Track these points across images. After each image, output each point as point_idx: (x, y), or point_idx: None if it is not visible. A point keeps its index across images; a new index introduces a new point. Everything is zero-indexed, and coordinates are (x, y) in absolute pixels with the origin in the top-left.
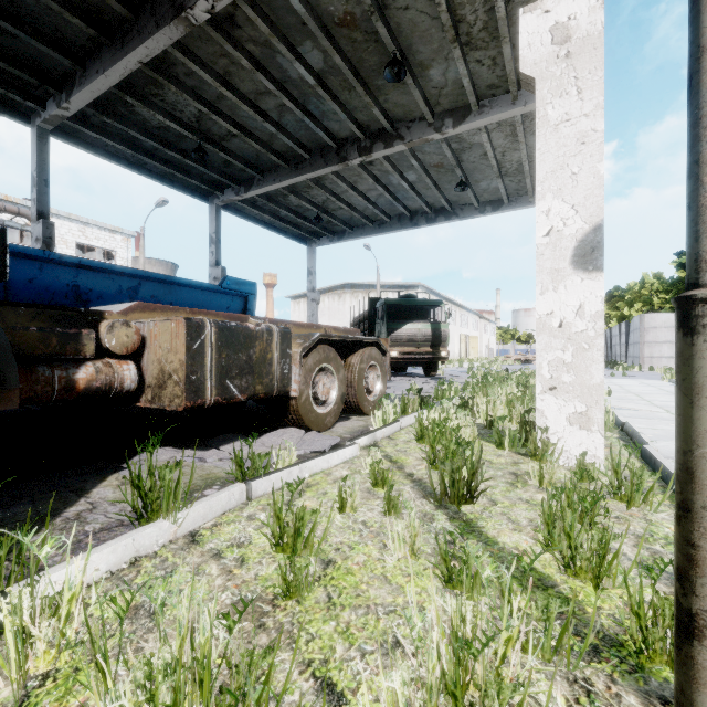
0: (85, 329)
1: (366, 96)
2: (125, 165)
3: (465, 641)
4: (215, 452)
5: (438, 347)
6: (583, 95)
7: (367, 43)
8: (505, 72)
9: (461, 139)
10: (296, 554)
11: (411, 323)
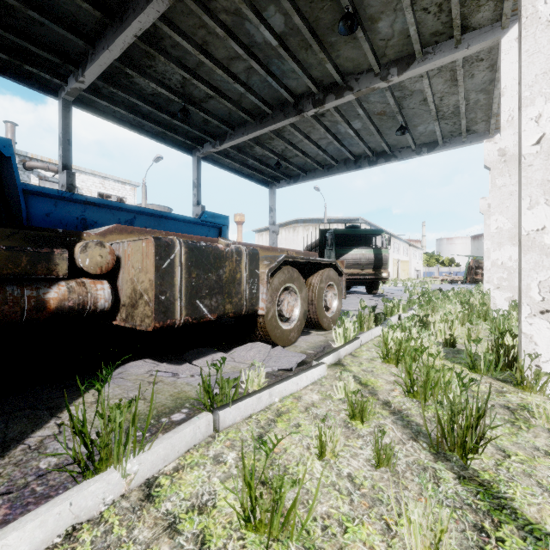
0: (58, 249)
1: (320, 53)
2: (128, 127)
3: None
4: (188, 367)
5: (379, 269)
6: None
7: (323, 2)
8: (449, 18)
9: (403, 87)
10: None
11: (356, 249)
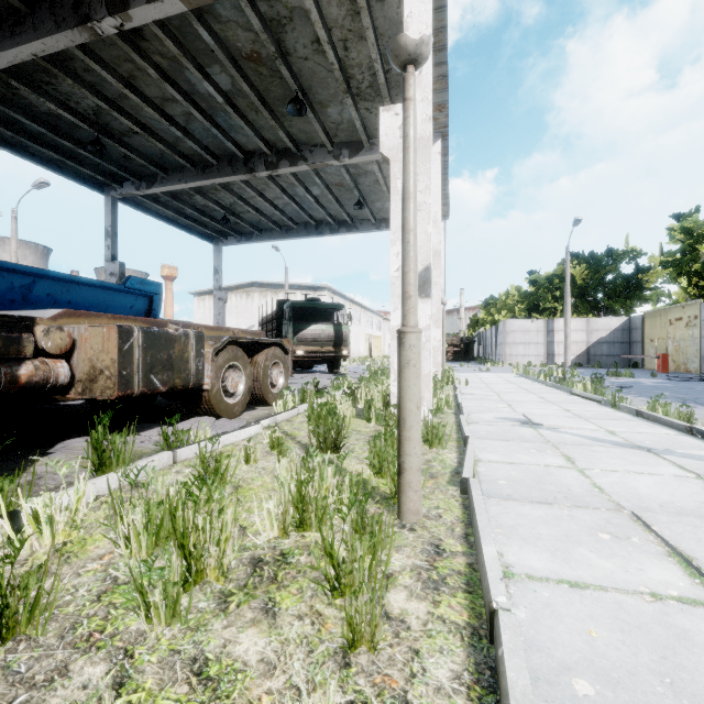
0: (25, 334)
1: (272, 120)
2: (2, 145)
3: (301, 481)
4: (136, 437)
5: (340, 346)
6: (419, 178)
7: (272, 78)
8: None
9: (357, 166)
10: (217, 475)
11: (316, 324)
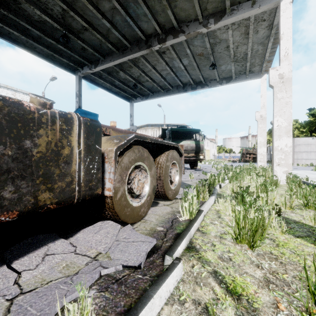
0: None
1: None
2: (22, 47)
3: None
4: None
5: (198, 153)
6: None
7: None
8: None
9: (215, 36)
10: None
11: (184, 140)
